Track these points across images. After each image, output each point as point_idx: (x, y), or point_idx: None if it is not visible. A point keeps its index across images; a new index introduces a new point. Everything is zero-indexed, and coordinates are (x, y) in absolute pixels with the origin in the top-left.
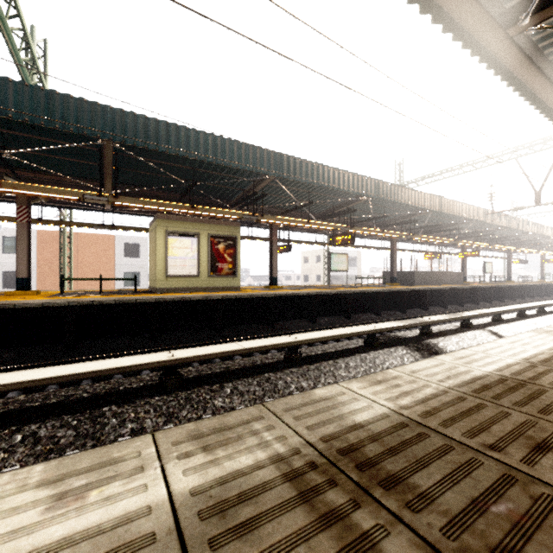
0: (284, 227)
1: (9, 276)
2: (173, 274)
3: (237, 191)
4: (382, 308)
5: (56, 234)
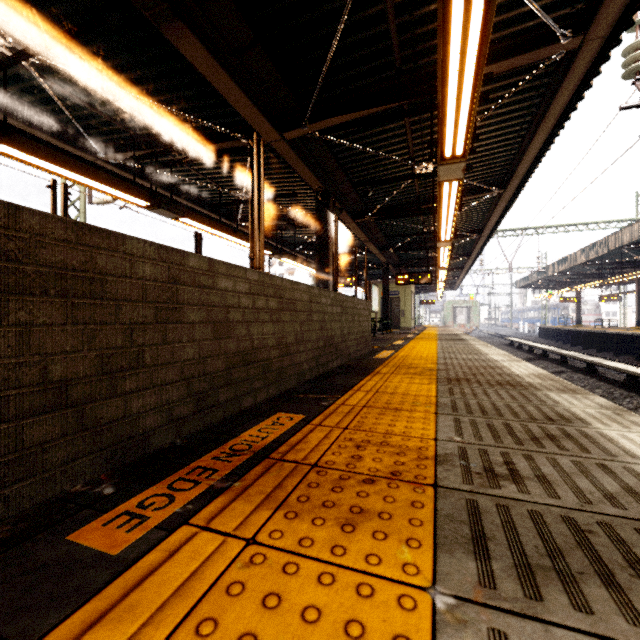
0: None
1: None
2: None
3: None
4: None
5: None
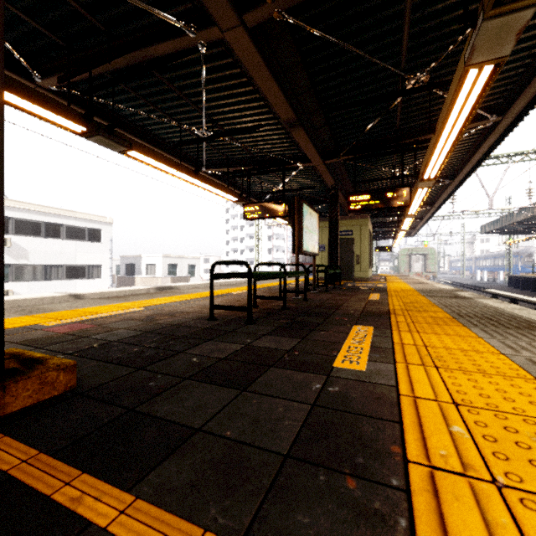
0: None
1: None
2: None
3: None
4: None
5: None
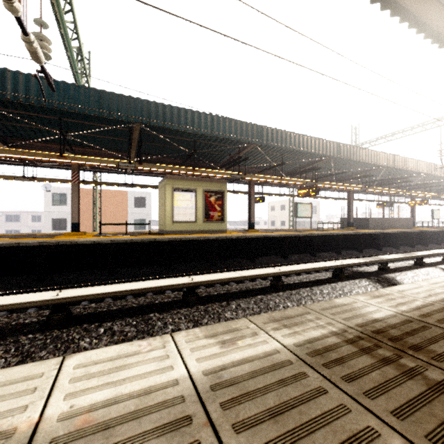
0: (259, 183)
1: (56, 222)
2: (177, 220)
3: (224, 156)
4: (342, 248)
5: (87, 191)
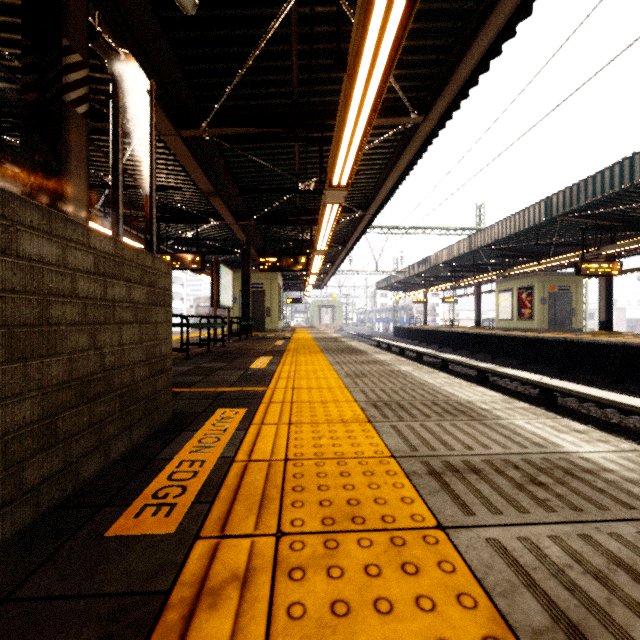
0: None
1: None
2: (500, 318)
3: (524, 248)
4: None
5: None
